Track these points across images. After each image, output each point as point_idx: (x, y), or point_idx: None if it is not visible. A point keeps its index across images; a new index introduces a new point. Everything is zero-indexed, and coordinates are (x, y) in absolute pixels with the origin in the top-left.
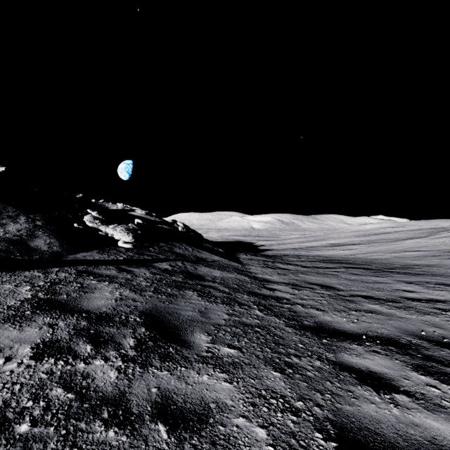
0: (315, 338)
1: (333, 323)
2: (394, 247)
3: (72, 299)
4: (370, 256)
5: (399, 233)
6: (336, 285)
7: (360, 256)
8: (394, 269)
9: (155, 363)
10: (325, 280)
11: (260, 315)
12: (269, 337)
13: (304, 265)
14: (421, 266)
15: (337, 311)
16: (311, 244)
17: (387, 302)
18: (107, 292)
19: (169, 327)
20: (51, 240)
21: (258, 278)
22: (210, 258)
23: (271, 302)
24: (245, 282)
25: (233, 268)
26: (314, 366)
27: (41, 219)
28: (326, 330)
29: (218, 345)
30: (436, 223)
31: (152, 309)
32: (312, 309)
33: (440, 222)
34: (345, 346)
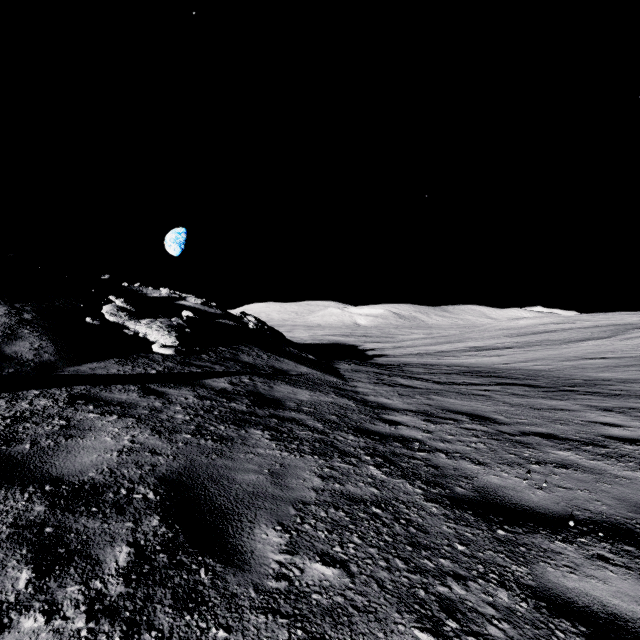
0: (482, 527)
1: (507, 491)
2: (565, 352)
3: (39, 451)
4: (533, 366)
5: (568, 331)
6: (493, 413)
7: (517, 365)
8: (574, 387)
9: (159, 619)
10: (473, 406)
11: (378, 476)
12: (399, 530)
13: (436, 380)
14: (615, 382)
15: (507, 464)
16: (443, 347)
17: (584, 446)
18: (110, 435)
19: (207, 513)
20: (42, 342)
21: (369, 403)
22: (295, 370)
23: (393, 448)
24: (348, 410)
25: (329, 385)
26: (498, 606)
27: (33, 310)
28: (498, 506)
29: (301, 557)
30: (621, 317)
31: (183, 470)
32: (464, 461)
33: (626, 316)
34: (542, 545)
